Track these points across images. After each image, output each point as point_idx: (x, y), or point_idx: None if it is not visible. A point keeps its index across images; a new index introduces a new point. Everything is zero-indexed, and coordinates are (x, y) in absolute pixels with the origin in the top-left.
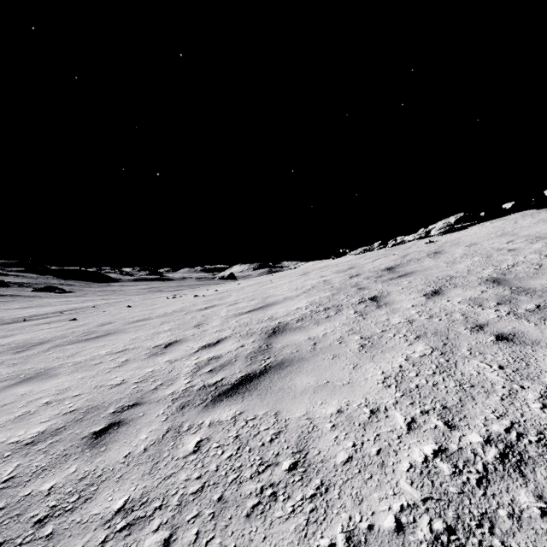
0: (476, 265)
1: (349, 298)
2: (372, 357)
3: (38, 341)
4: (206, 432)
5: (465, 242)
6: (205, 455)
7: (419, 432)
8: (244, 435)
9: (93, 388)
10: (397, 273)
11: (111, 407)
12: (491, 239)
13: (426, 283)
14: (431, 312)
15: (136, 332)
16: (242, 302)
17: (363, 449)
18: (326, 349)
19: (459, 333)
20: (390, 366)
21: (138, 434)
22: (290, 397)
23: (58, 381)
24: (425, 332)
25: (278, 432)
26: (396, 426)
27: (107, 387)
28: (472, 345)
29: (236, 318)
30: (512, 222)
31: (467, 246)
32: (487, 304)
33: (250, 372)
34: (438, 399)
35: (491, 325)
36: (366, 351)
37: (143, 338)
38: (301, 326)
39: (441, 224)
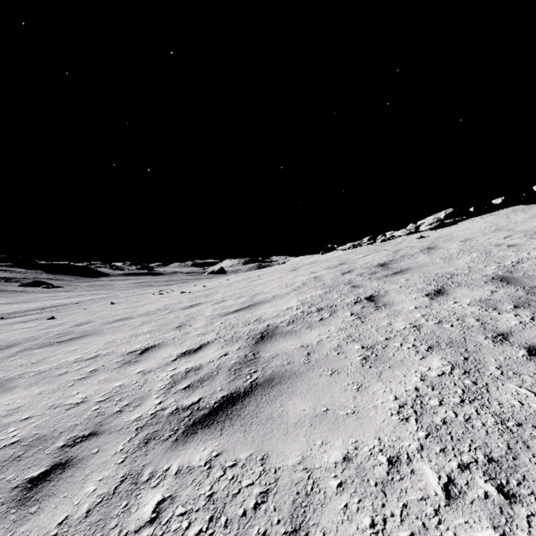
0: (476, 261)
1: (343, 297)
2: (379, 375)
3: (7, 344)
4: (171, 485)
5: (458, 237)
6: (164, 530)
7: (464, 505)
8: (219, 494)
9: (48, 408)
10: (392, 270)
11: (61, 438)
12: (487, 234)
13: (426, 281)
14: (438, 316)
15: (113, 333)
16: (229, 300)
17: (387, 534)
18: (323, 361)
19: (479, 344)
20: (403, 388)
21: (85, 484)
22: (280, 432)
23: (11, 397)
24: (437, 342)
25: (265, 492)
26: (428, 489)
27: (64, 408)
28: (500, 361)
29: (221, 318)
30: (504, 217)
31: (462, 241)
32: (503, 307)
33: (233, 390)
34: (478, 444)
35: (516, 334)
36: (370, 366)
37: (119, 341)
38: (292, 331)
39: (430, 219)
